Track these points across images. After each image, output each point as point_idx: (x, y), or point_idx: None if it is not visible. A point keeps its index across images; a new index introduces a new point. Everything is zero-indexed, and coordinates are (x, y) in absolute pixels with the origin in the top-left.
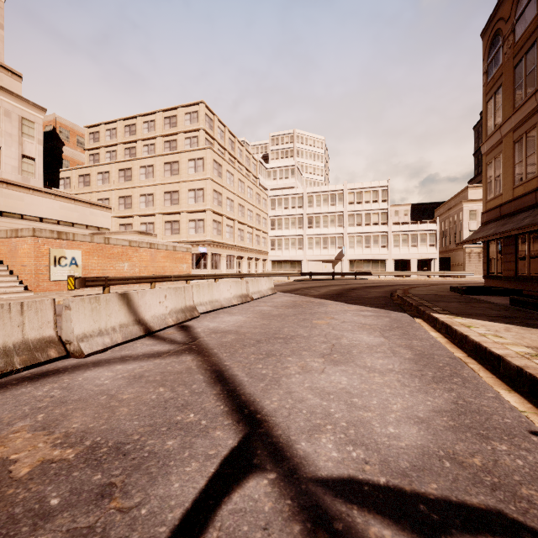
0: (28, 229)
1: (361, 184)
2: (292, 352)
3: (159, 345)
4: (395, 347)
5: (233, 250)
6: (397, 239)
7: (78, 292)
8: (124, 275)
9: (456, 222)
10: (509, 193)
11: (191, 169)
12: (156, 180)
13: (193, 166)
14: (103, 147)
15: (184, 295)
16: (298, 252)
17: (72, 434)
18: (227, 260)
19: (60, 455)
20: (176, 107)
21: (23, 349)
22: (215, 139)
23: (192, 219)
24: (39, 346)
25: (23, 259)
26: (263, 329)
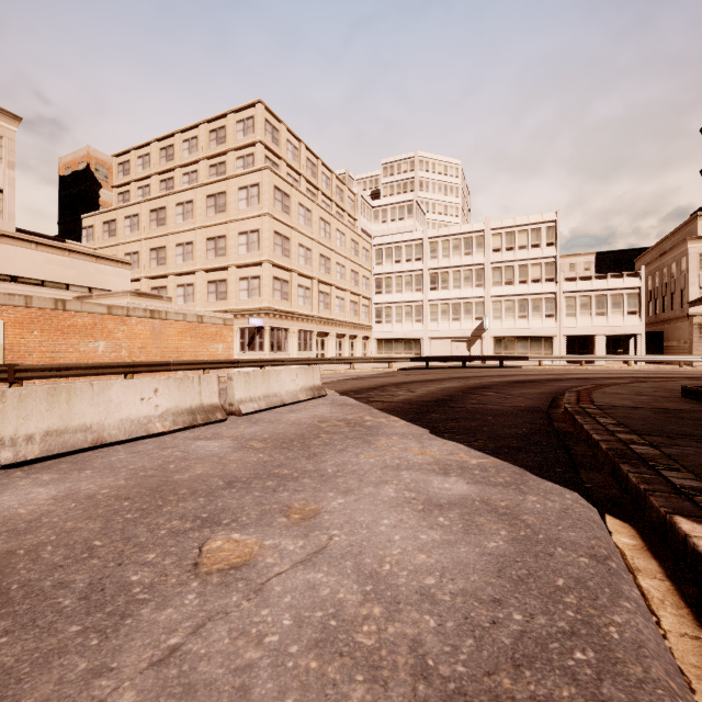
0: None
1: (513, 220)
2: None
3: None
4: None
5: (310, 322)
6: (571, 303)
7: None
8: (98, 360)
9: (674, 274)
10: None
11: (242, 202)
12: (197, 222)
13: (245, 198)
14: (134, 181)
15: None
16: (416, 326)
17: None
18: (300, 337)
19: None
20: (224, 113)
21: None
22: (282, 158)
23: (243, 277)
24: None
25: None
26: None
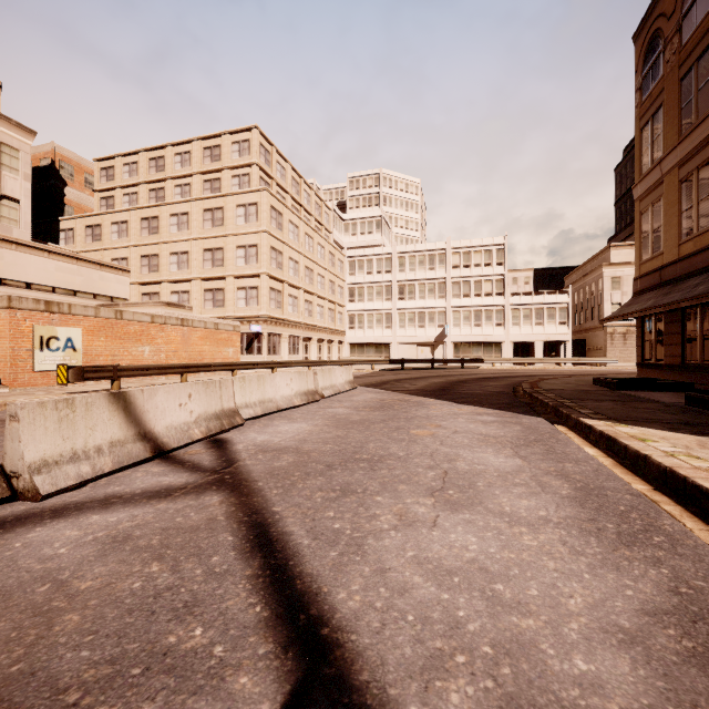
0: (1, 297)
1: (470, 241)
2: (383, 486)
3: (172, 475)
4: (541, 475)
5: (298, 328)
6: (516, 314)
7: (76, 387)
8: (145, 363)
9: (593, 292)
10: (674, 252)
11: (240, 218)
12: (193, 233)
13: (243, 215)
14: (120, 188)
15: (220, 393)
16: (386, 332)
17: None
18: (289, 342)
19: None
20: (219, 133)
21: None
22: (273, 178)
23: (241, 287)
24: None
25: None
26: (337, 444)
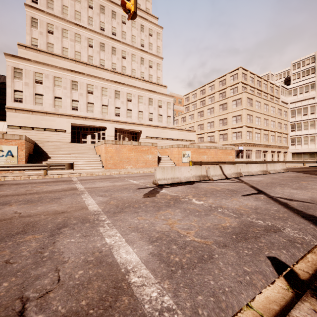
0: (176, 144)
1: None
2: (280, 186)
3: (231, 181)
4: None
5: (260, 147)
6: None
7: None
8: (204, 161)
9: None
10: None
11: (233, 105)
12: (215, 114)
13: (235, 104)
14: (191, 103)
15: (237, 168)
16: None
17: (222, 188)
18: (256, 153)
19: (223, 189)
20: (225, 74)
21: (201, 176)
22: (248, 84)
23: (234, 132)
24: (204, 176)
25: (174, 155)
26: (271, 181)
